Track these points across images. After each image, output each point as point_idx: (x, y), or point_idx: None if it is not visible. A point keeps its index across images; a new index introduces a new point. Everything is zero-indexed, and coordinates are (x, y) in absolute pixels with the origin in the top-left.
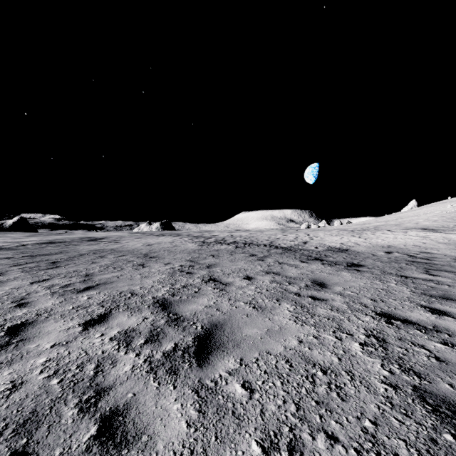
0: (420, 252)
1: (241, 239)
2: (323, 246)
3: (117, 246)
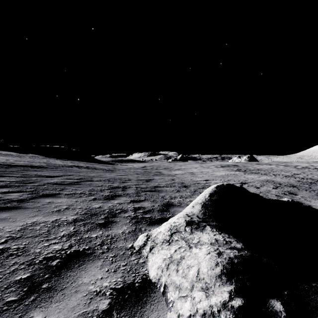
0: None
1: None
2: None
3: (259, 168)
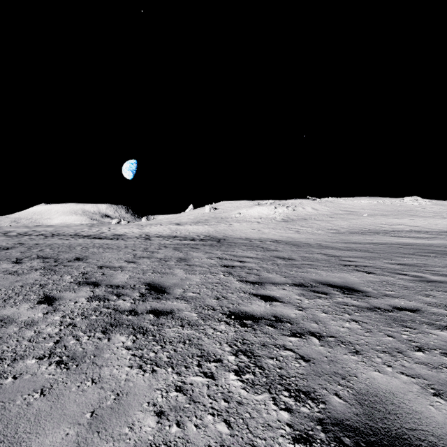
0: (154, 234)
1: (48, 233)
2: (112, 234)
3: None
